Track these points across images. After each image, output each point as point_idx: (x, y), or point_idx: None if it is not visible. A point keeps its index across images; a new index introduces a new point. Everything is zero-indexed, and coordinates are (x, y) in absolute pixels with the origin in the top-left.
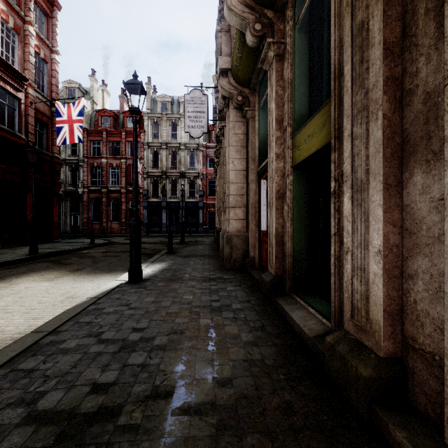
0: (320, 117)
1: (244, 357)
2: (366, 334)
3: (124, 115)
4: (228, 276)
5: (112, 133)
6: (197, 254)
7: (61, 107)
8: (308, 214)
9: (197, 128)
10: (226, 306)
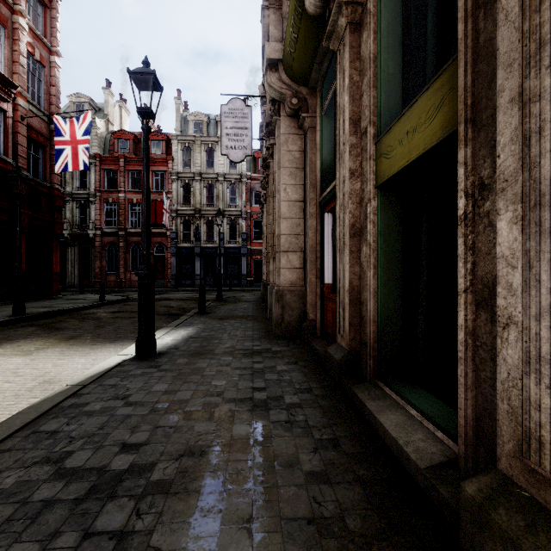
0: (432, 96)
1: (308, 511)
2: None
3: None
4: (279, 348)
5: (132, 160)
6: (237, 315)
7: (61, 123)
8: (400, 259)
9: (238, 149)
10: (275, 399)
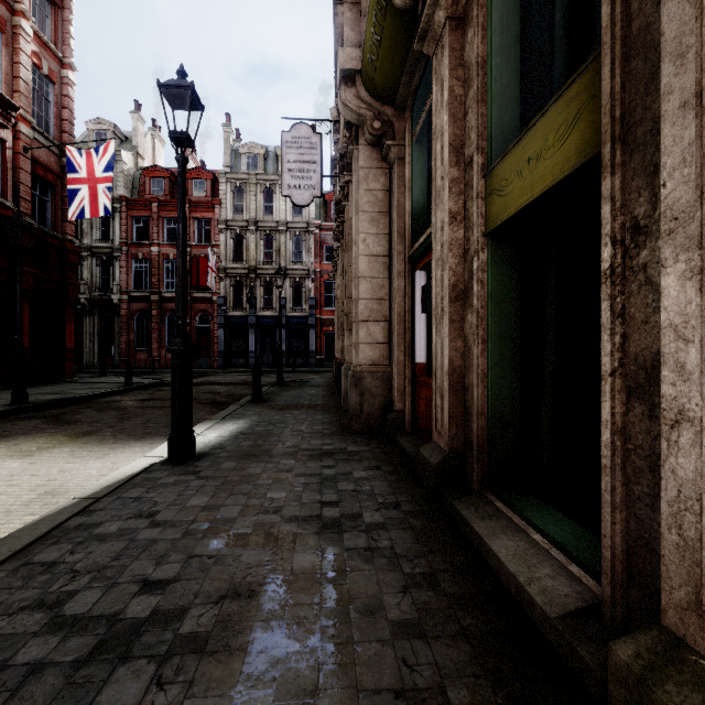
0: (563, 108)
1: (395, 679)
2: None
3: (187, 176)
4: (356, 448)
5: (167, 204)
6: (302, 404)
7: (75, 156)
8: (518, 330)
9: (304, 189)
10: (351, 517)
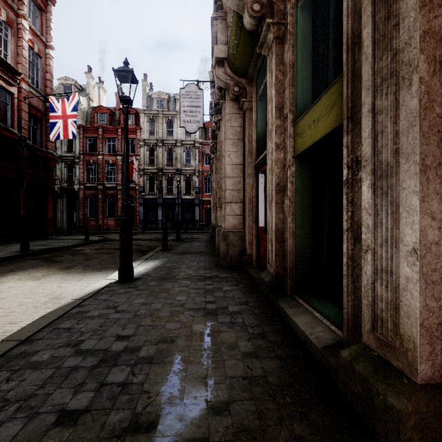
0: (328, 98)
1: (243, 373)
2: (394, 352)
3: (120, 112)
4: (224, 275)
5: (108, 130)
6: (192, 251)
7: (55, 102)
8: (311, 208)
9: (193, 123)
10: (222, 308)
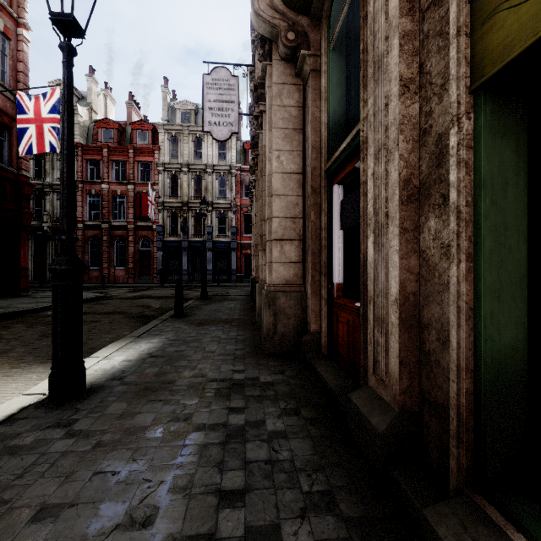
0: None
1: None
2: None
3: (132, 127)
4: (270, 377)
5: (116, 150)
6: (220, 318)
7: (25, 100)
8: (524, 240)
9: (223, 126)
10: (263, 539)
